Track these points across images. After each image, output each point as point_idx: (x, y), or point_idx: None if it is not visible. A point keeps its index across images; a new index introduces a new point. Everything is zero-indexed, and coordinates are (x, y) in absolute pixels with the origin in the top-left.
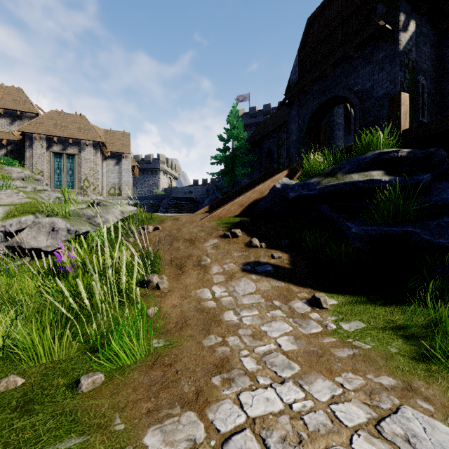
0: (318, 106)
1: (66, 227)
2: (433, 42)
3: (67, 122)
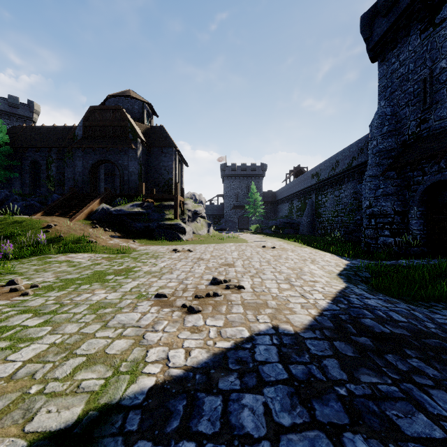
0: (99, 160)
1: None
2: (145, 153)
3: None
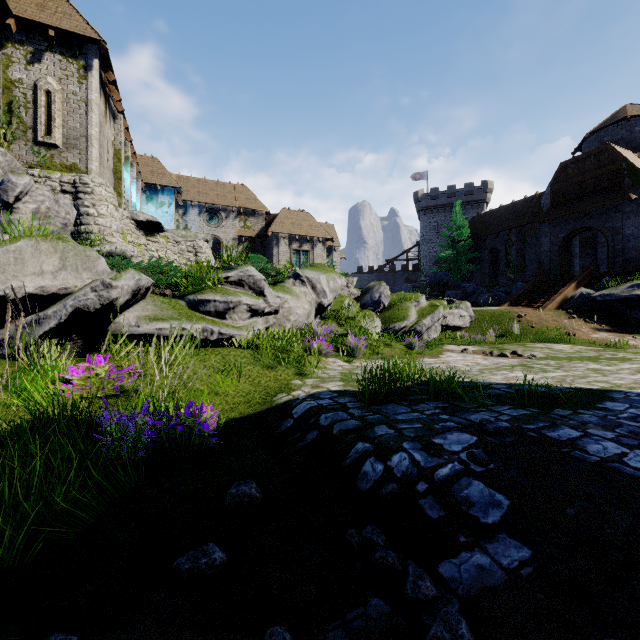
0: (573, 230)
1: (468, 315)
2: None
3: (299, 220)
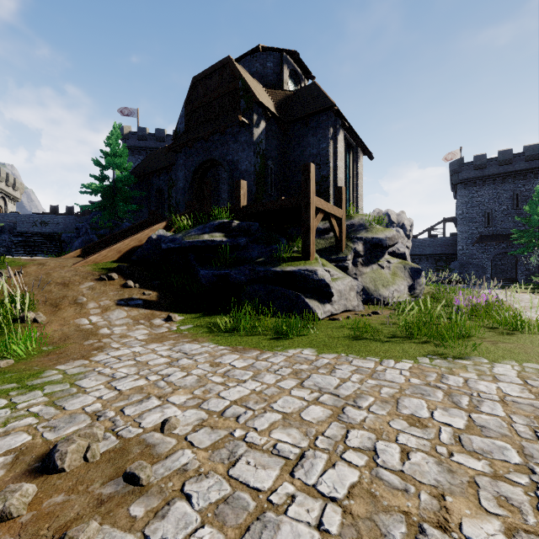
0: (201, 162)
1: None
2: (279, 137)
3: None
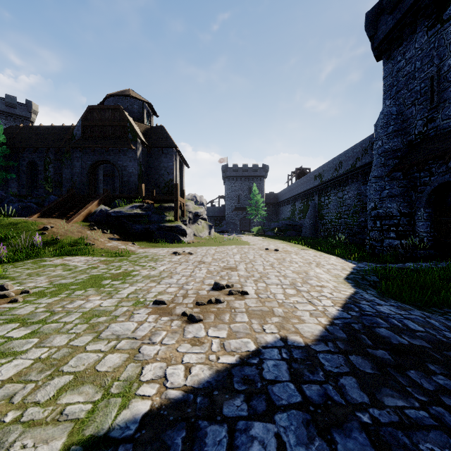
0: (98, 160)
1: None
2: (145, 153)
3: None
